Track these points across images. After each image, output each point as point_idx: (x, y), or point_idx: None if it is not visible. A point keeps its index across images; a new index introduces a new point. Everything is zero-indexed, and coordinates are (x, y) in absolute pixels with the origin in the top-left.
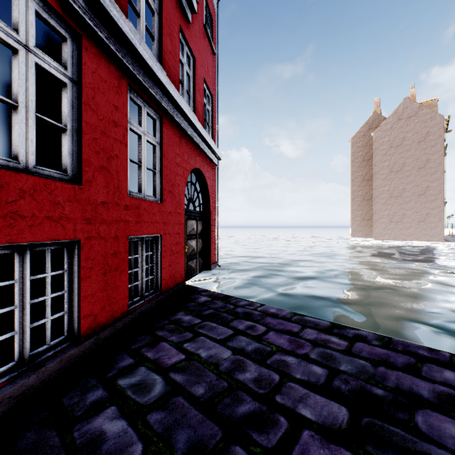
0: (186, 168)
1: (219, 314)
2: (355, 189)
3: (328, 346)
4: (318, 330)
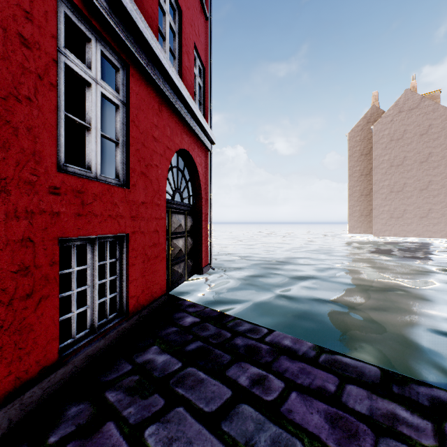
0: (169, 147)
1: (210, 350)
2: (352, 184)
3: (401, 435)
4: (368, 387)
